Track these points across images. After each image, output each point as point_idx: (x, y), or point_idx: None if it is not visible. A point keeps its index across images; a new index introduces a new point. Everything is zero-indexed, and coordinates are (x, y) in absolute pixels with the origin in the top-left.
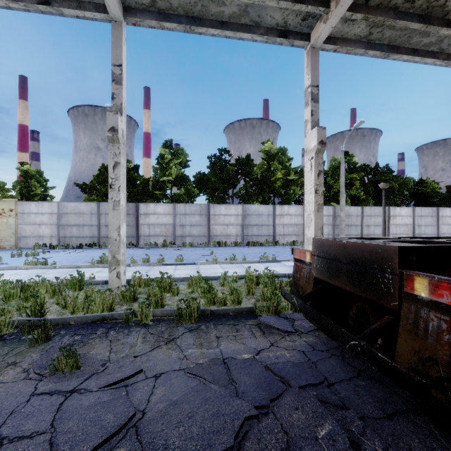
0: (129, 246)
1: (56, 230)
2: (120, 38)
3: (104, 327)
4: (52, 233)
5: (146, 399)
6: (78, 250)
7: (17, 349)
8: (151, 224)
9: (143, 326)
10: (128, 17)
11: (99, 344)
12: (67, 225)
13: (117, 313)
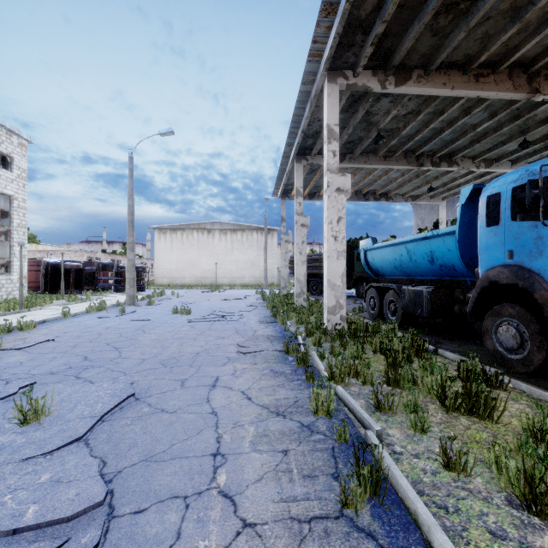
0: None
1: None
2: None
3: None
4: None
5: None
6: None
7: None
8: None
9: None
10: None
11: None
12: None
13: None
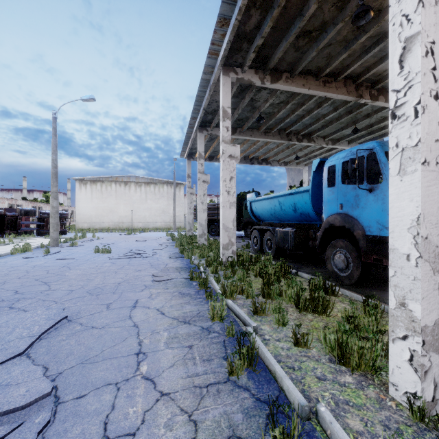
0: None
1: None
2: None
3: None
4: None
5: None
6: None
7: None
8: None
9: None
10: None
11: None
12: None
13: None
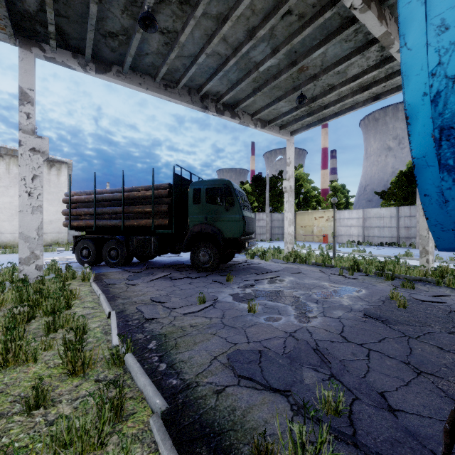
0: None
1: (361, 230)
2: None
3: (422, 283)
4: (358, 233)
5: (452, 303)
6: (380, 247)
7: (379, 280)
8: None
9: (450, 288)
10: None
11: (421, 287)
12: (370, 227)
13: (429, 278)
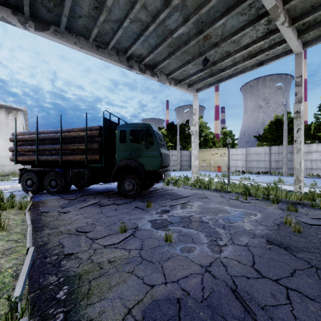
0: (293, 175)
1: (244, 163)
2: (300, 61)
3: (300, 206)
4: (242, 165)
5: None
6: (258, 175)
7: (267, 203)
8: (313, 160)
9: None
10: (306, 48)
11: (301, 209)
12: (250, 160)
13: (305, 202)
